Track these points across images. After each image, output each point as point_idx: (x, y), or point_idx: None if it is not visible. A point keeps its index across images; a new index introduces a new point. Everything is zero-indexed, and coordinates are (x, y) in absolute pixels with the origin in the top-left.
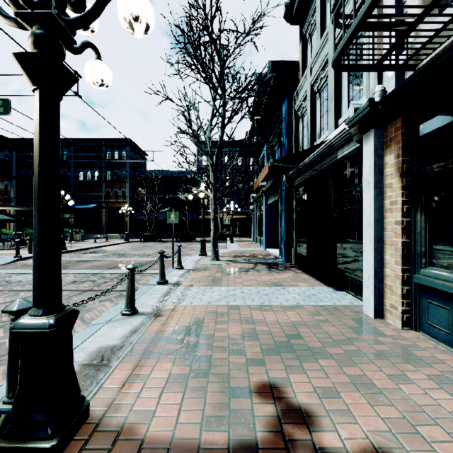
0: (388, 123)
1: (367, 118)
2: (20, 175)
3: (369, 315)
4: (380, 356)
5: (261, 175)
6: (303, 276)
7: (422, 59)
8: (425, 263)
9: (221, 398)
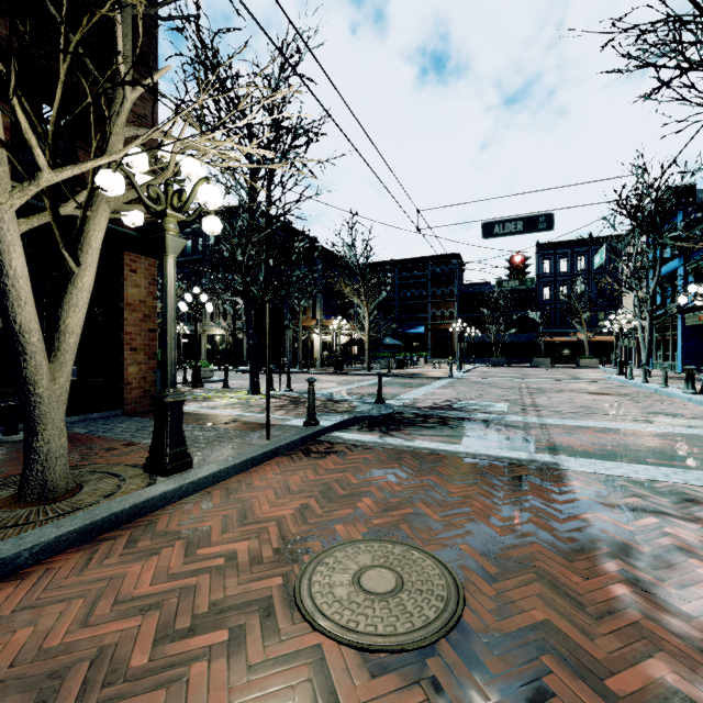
0: None
1: None
2: None
3: None
4: None
5: None
6: None
7: None
8: None
9: None
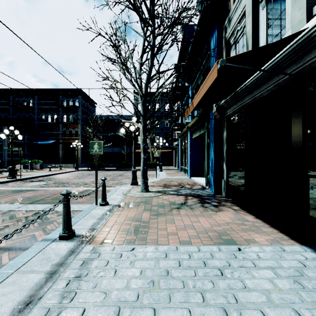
0: None
1: None
2: None
3: None
4: None
5: (199, 93)
6: (247, 217)
7: None
8: None
9: None
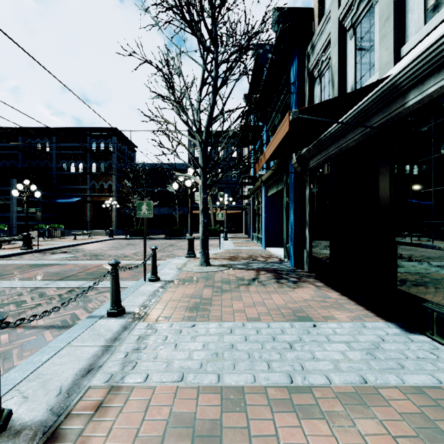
0: None
1: None
2: None
3: None
4: None
5: (271, 144)
6: (331, 294)
7: None
8: None
9: None
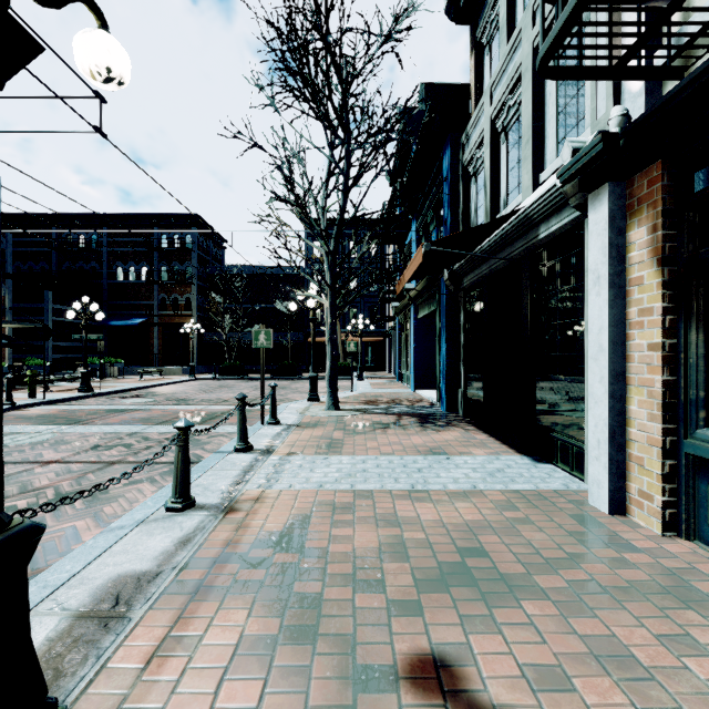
0: (634, 172)
1: (596, 164)
2: (21, 272)
3: (600, 508)
4: (633, 592)
5: (409, 268)
6: (478, 436)
7: (699, 56)
8: (704, 419)
9: (338, 691)
